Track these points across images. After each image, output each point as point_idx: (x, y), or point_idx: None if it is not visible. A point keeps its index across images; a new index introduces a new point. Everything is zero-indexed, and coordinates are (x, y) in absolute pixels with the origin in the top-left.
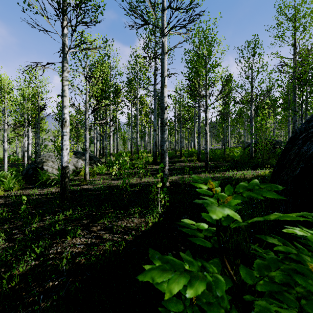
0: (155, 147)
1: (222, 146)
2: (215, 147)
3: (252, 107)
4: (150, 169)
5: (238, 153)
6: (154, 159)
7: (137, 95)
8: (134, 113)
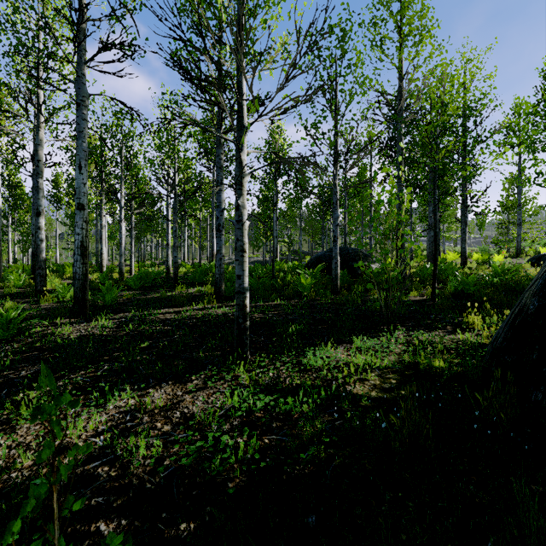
0: (82, 262)
1: (265, 259)
2: (252, 259)
3: (336, 175)
4: (33, 350)
5: (309, 278)
6: (76, 300)
7: (39, 102)
8: (69, 173)
